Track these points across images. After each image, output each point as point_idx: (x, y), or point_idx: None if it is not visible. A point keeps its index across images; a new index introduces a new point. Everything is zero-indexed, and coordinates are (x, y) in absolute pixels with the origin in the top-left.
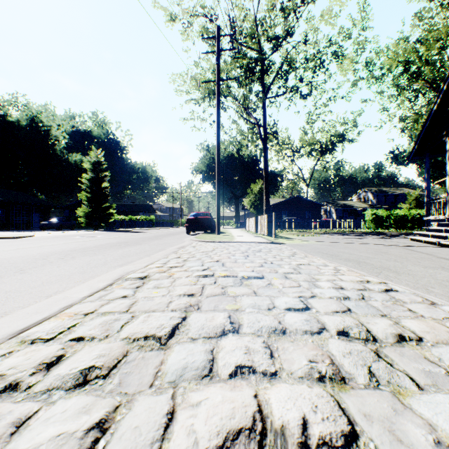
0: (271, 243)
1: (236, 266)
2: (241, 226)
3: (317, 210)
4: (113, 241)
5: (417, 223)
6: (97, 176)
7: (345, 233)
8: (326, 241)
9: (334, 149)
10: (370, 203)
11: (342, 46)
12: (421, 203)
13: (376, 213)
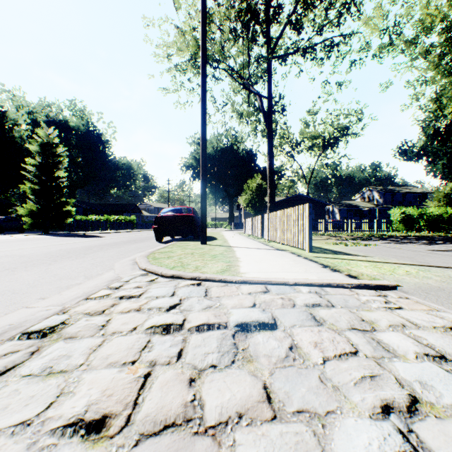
0: (360, 285)
1: None
2: (236, 228)
3: (321, 209)
4: None
5: None
6: (48, 162)
7: (386, 238)
8: None
9: (337, 143)
10: (375, 202)
11: None
12: None
13: (406, 212)
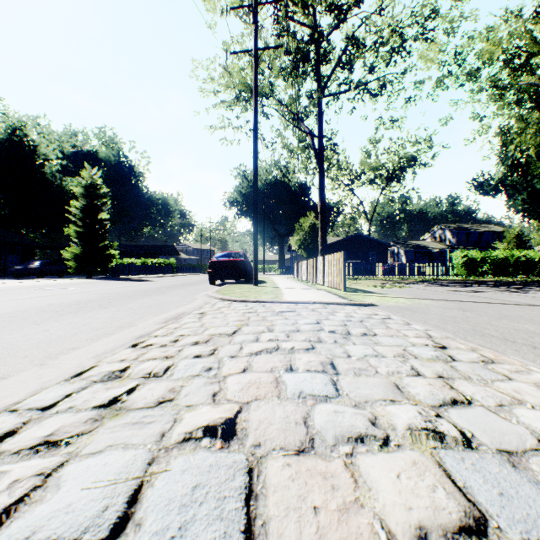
0: (350, 304)
1: (329, 538)
2: (287, 273)
3: (383, 251)
4: (68, 300)
5: (522, 268)
6: (92, 204)
7: (435, 282)
8: (438, 298)
9: (403, 175)
10: (447, 243)
11: (435, 12)
12: (524, 241)
13: (468, 255)
